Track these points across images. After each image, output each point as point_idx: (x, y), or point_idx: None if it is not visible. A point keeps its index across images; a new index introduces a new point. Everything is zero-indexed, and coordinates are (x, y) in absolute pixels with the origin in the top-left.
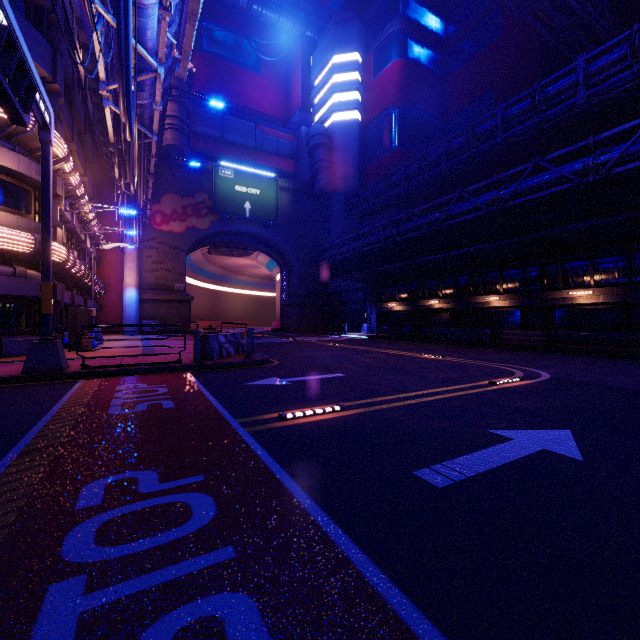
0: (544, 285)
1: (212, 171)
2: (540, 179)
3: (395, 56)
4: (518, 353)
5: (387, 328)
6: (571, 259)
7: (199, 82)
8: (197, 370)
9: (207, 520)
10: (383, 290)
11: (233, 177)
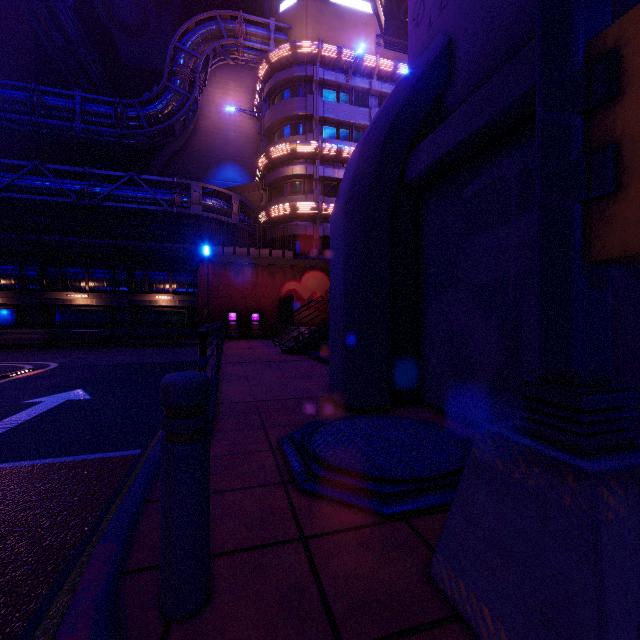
0: (44, 285)
1: None
2: (41, 183)
3: None
4: (19, 352)
5: None
6: (70, 265)
7: None
8: None
9: None
10: None
11: None
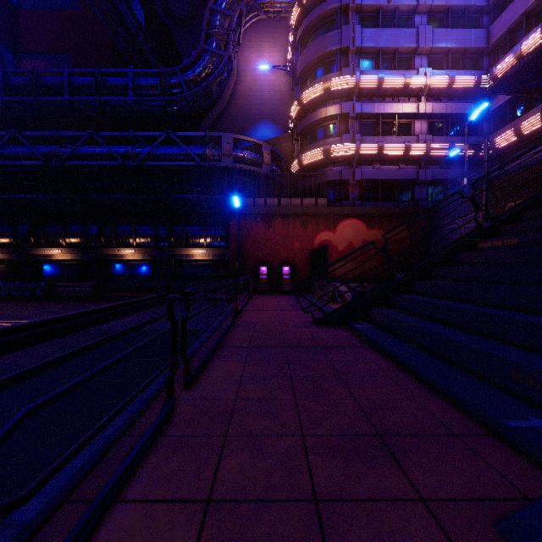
0: (102, 242)
1: None
2: (95, 150)
3: None
4: (63, 304)
5: None
6: (124, 224)
7: None
8: None
9: None
10: None
11: None
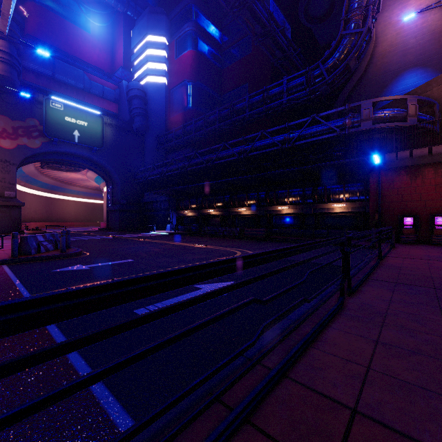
0: (267, 202)
1: (43, 102)
2: (264, 142)
3: (190, 47)
4: (250, 242)
5: (183, 227)
6: (280, 188)
7: (31, 26)
8: (14, 263)
9: None
10: (181, 202)
11: (63, 109)
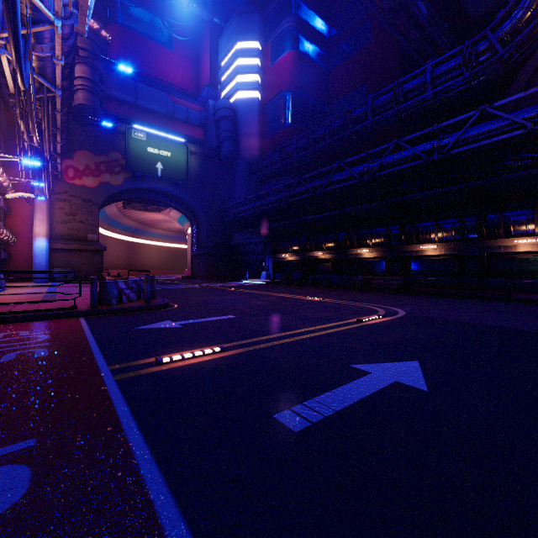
0: (402, 240)
1: (125, 132)
2: (399, 156)
3: (289, 48)
4: (382, 295)
5: (282, 275)
6: (422, 220)
7: (114, 51)
8: (93, 315)
9: (7, 506)
10: (278, 243)
11: (146, 139)
